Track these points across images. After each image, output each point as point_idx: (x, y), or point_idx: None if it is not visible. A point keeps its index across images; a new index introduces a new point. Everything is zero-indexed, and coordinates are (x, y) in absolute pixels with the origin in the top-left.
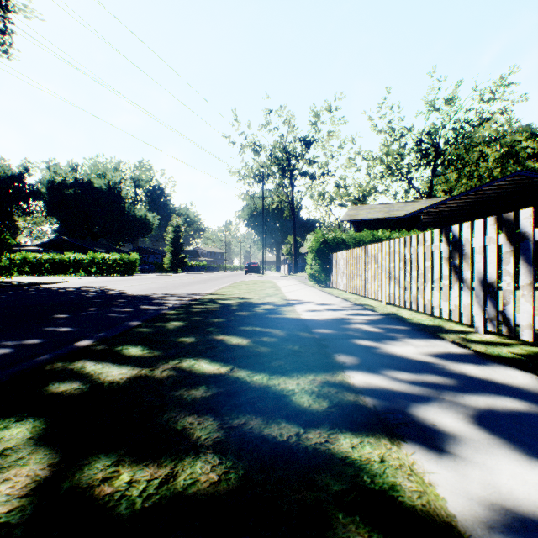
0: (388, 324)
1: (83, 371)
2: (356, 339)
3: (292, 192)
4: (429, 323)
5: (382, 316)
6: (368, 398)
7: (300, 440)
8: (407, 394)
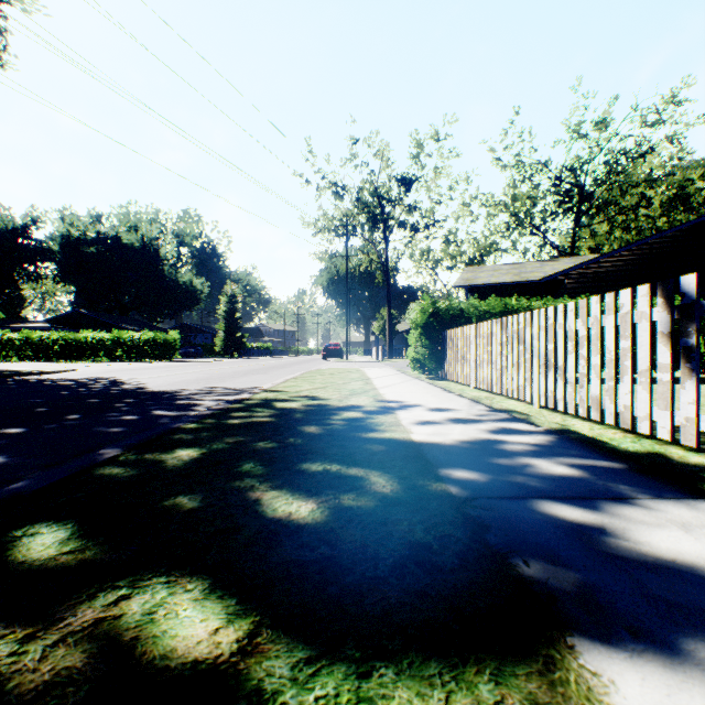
0: (577, 454)
1: None
2: (536, 499)
3: (385, 249)
4: (635, 447)
5: (553, 436)
6: None
7: None
8: None
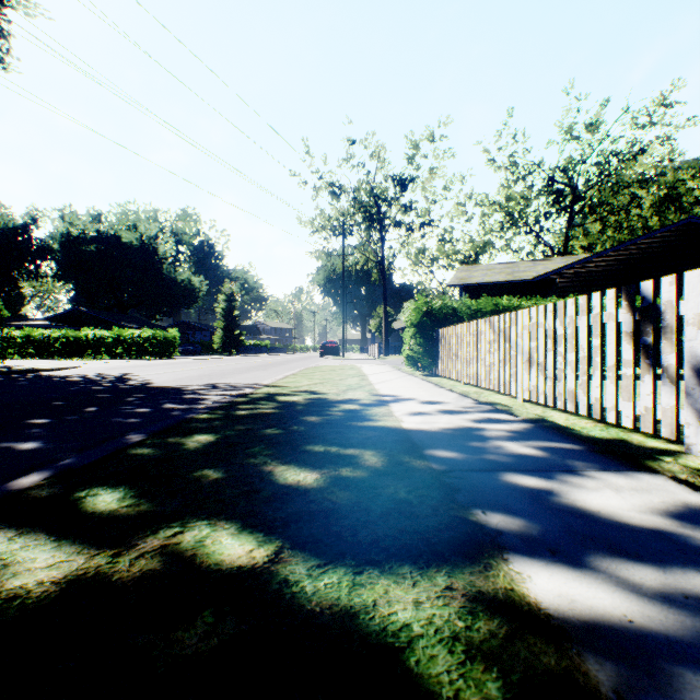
0: (545, 439)
1: None
2: (502, 471)
3: (382, 248)
4: (602, 434)
5: (528, 424)
6: (591, 662)
7: None
8: (675, 644)
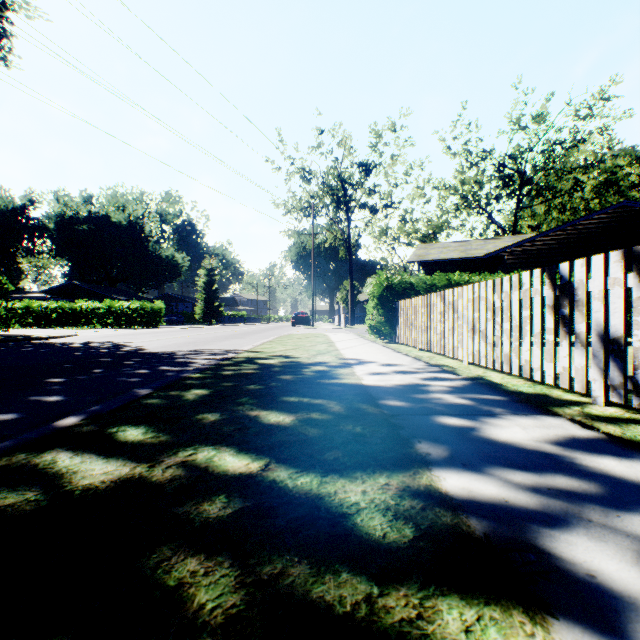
0: (478, 392)
1: (51, 468)
2: (438, 415)
3: (348, 227)
4: (528, 390)
5: (467, 381)
6: (474, 520)
7: (374, 614)
8: (531, 512)
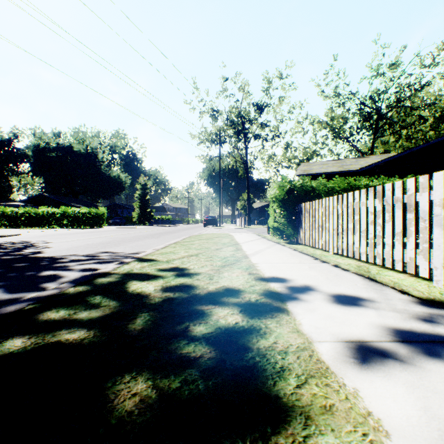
0: None
1: None
2: None
3: (246, 153)
4: None
5: None
6: None
7: None
8: None
